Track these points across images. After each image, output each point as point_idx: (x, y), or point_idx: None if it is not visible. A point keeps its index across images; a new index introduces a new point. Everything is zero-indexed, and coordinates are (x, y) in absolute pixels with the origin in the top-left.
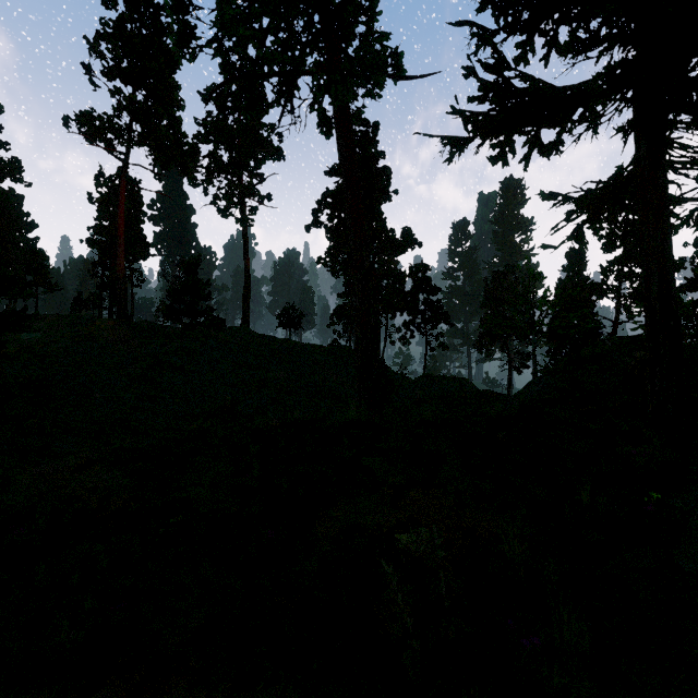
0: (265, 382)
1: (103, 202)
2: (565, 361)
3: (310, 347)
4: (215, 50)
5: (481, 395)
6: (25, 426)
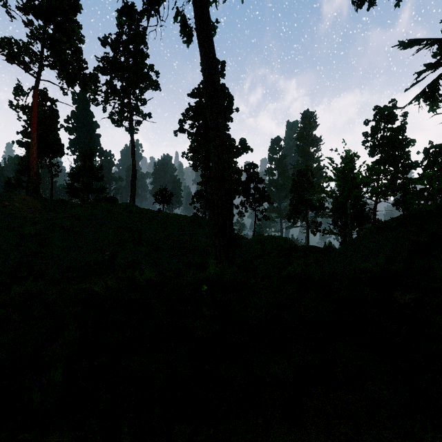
0: (140, 240)
1: (20, 107)
2: (402, 217)
3: (177, 216)
4: None
5: (307, 249)
6: None
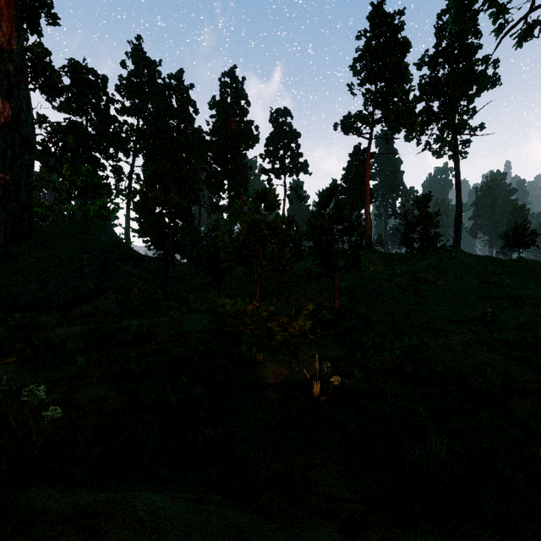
0: (519, 298)
1: (355, 171)
2: None
3: None
4: (488, 4)
5: None
6: (360, 313)
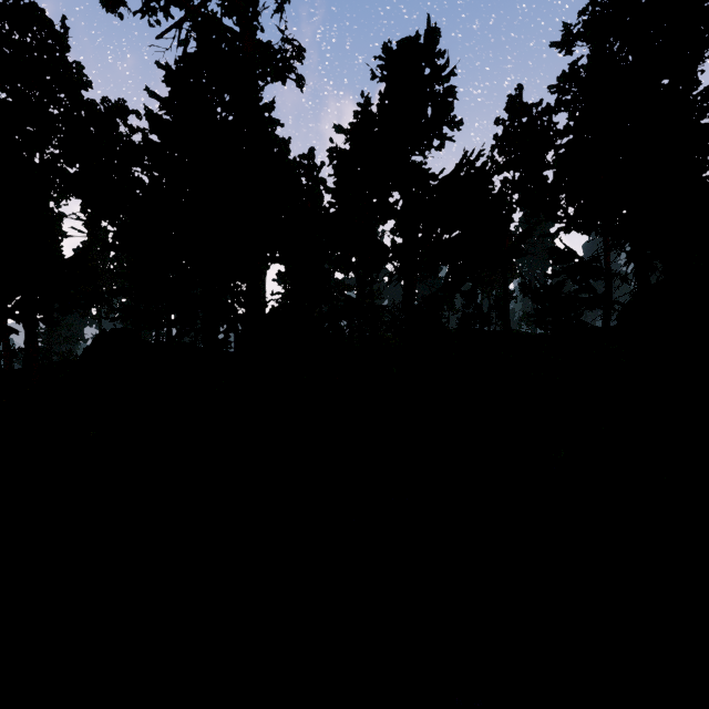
0: None
1: None
2: None
3: None
4: None
5: None
6: None
